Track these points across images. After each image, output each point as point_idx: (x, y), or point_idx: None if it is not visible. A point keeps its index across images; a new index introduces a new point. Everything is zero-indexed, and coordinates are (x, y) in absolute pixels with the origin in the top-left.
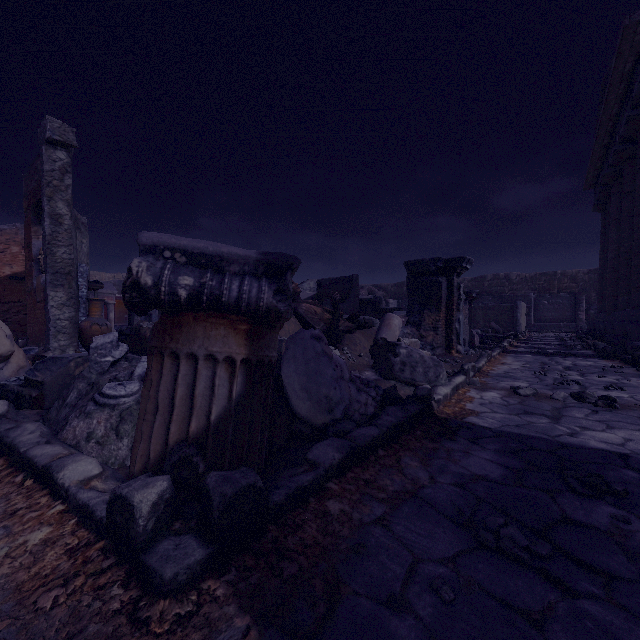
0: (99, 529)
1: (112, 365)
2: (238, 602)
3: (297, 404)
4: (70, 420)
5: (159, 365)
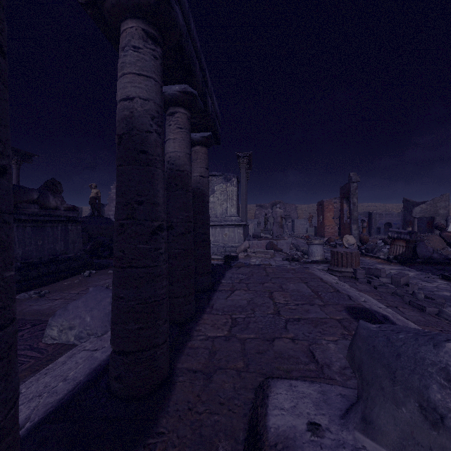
0: (386, 260)
1: (381, 246)
2: (400, 264)
3: (418, 255)
4: (376, 253)
5: (391, 246)
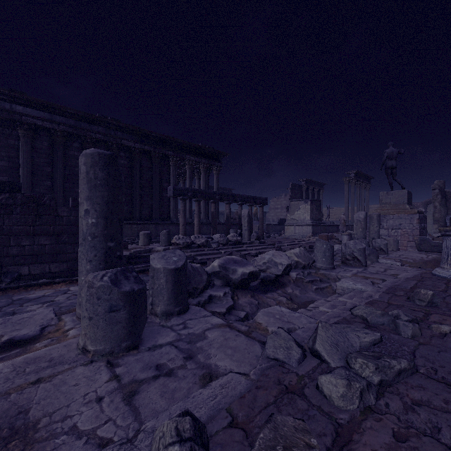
0: None
1: None
2: None
3: None
4: None
5: None
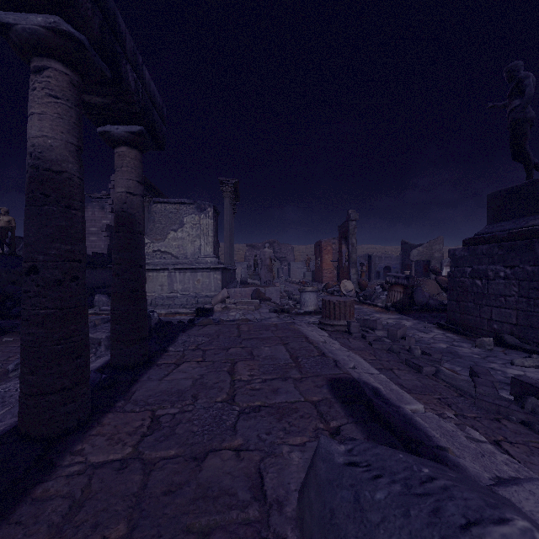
0: (384, 308)
1: (379, 293)
2: (397, 313)
3: (415, 302)
4: (374, 300)
5: (389, 292)
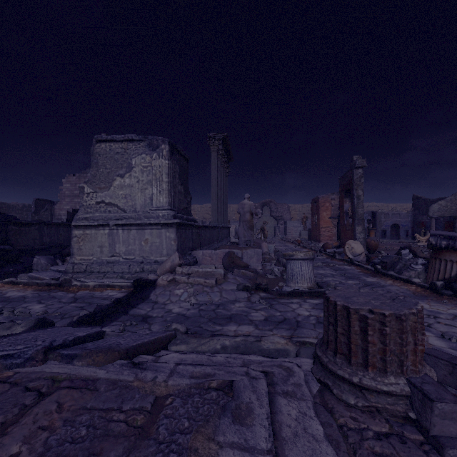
0: (427, 288)
1: (407, 260)
2: None
3: None
4: (403, 272)
5: (434, 261)
